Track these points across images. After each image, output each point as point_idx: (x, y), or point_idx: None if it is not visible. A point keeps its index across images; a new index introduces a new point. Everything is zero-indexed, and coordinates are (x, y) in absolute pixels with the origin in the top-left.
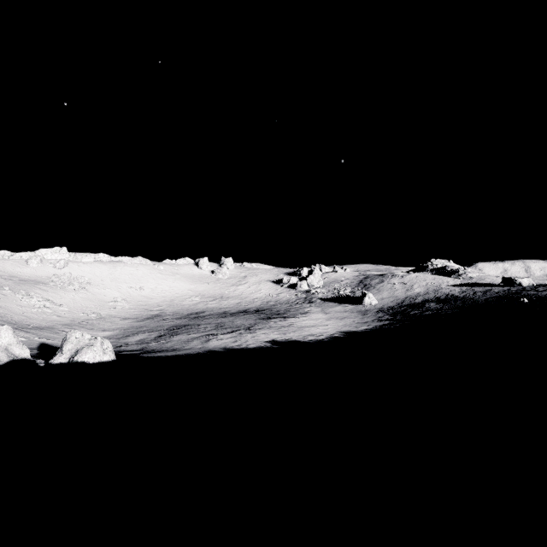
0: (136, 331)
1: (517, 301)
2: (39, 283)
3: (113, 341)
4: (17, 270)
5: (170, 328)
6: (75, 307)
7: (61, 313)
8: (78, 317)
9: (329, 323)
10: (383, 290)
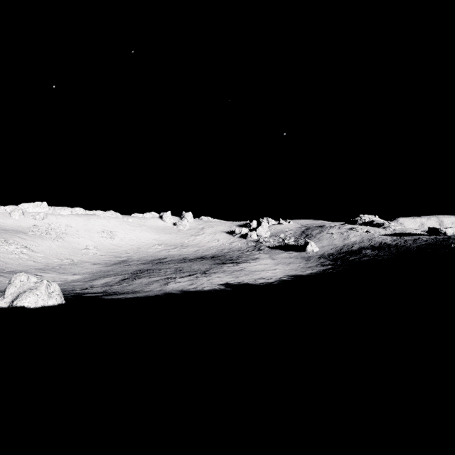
0: (103, 274)
1: (447, 247)
2: (19, 232)
3: (80, 284)
4: (0, 221)
5: (134, 272)
6: (51, 253)
7: (36, 258)
8: (52, 262)
9: (277, 268)
10: (323, 239)
